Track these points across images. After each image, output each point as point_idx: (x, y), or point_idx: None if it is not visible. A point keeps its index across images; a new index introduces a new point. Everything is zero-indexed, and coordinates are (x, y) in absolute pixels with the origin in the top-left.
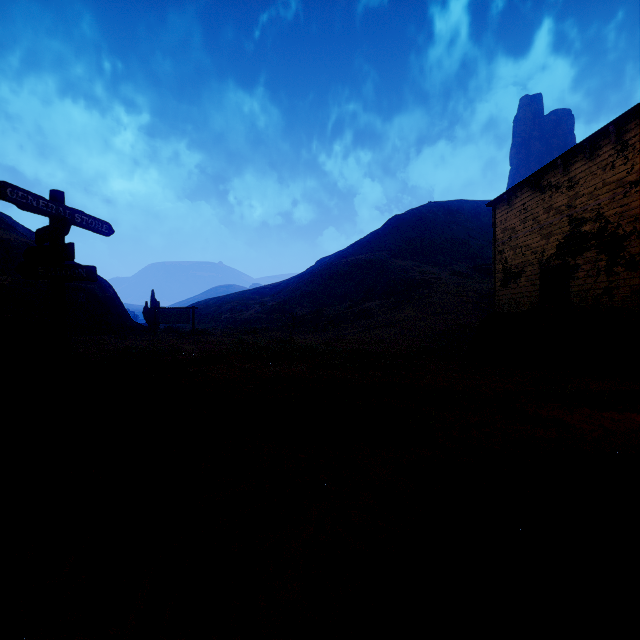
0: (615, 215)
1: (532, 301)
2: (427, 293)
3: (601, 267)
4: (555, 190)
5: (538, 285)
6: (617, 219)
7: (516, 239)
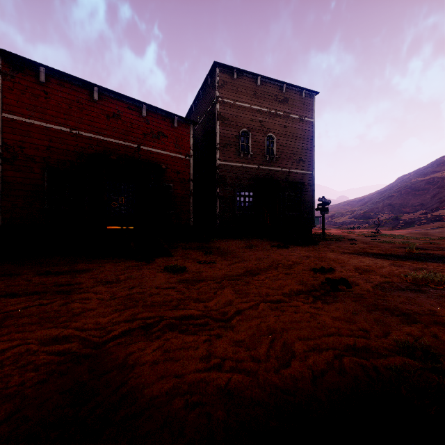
0: None
1: None
2: None
3: None
4: None
5: None
6: None
7: None
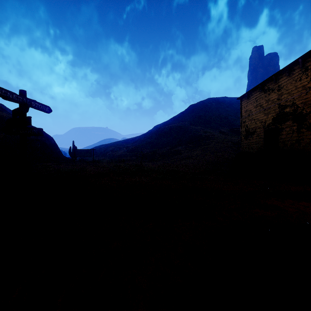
0: (301, 103)
1: (260, 146)
2: (207, 142)
3: (294, 129)
4: (271, 91)
5: (263, 138)
6: (302, 105)
7: (252, 115)
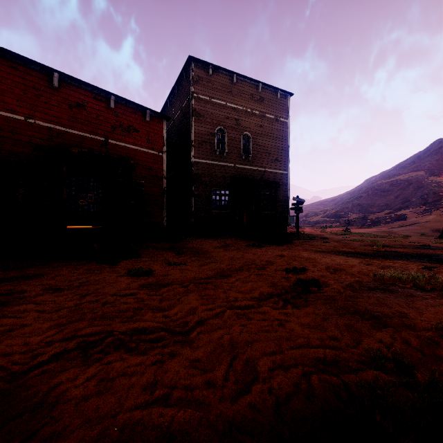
0: None
1: None
2: None
3: None
4: None
5: None
6: None
7: None
